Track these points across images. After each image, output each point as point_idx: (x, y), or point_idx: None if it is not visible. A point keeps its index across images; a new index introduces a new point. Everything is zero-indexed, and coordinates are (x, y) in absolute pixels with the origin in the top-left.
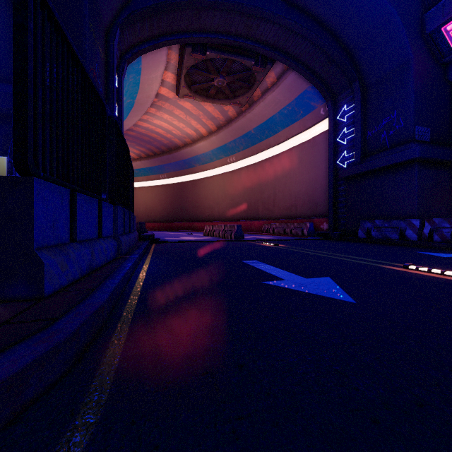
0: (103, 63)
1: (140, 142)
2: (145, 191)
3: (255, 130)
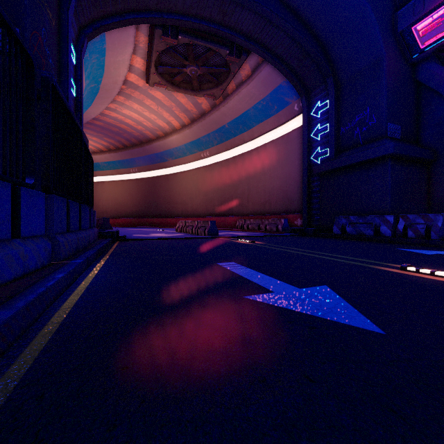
0: (54, 31)
1: (109, 133)
2: (115, 186)
3: (229, 124)
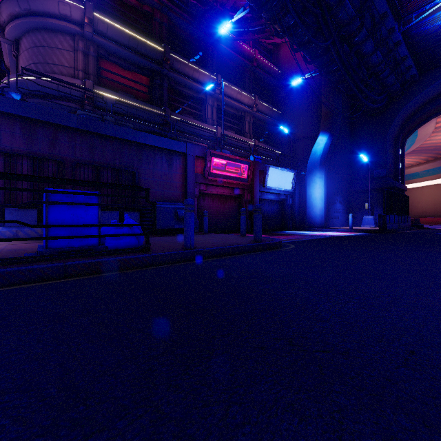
0: (393, 155)
1: (426, 151)
2: (434, 189)
3: None
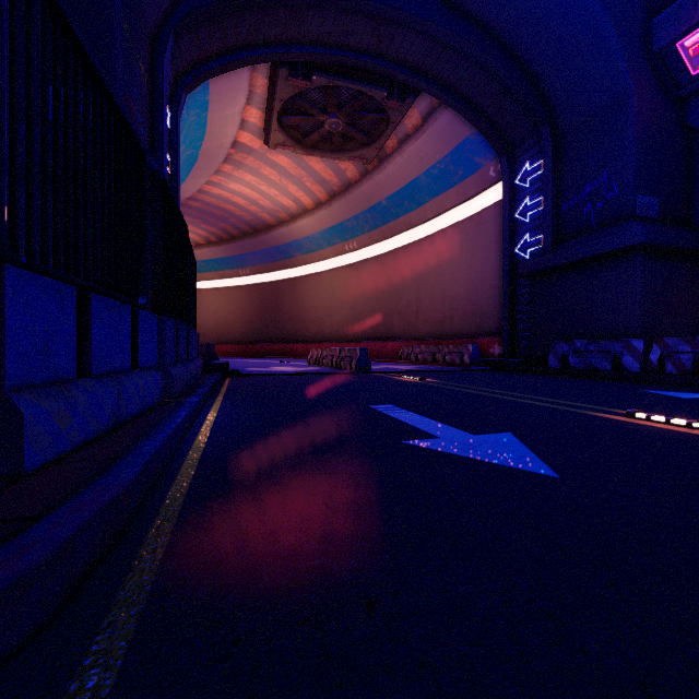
0: (146, 90)
1: (209, 218)
2: (217, 295)
3: (388, 200)
